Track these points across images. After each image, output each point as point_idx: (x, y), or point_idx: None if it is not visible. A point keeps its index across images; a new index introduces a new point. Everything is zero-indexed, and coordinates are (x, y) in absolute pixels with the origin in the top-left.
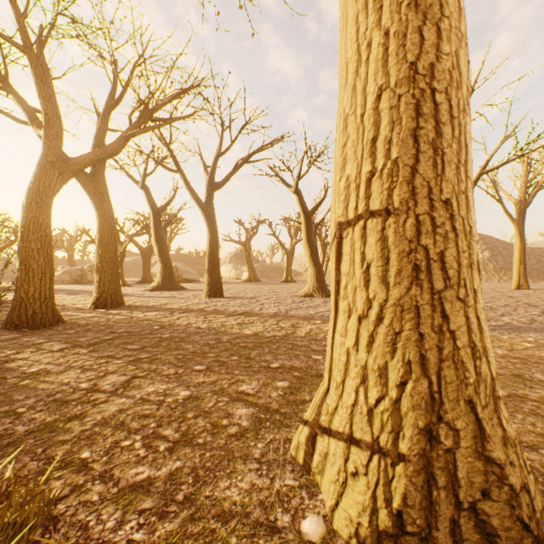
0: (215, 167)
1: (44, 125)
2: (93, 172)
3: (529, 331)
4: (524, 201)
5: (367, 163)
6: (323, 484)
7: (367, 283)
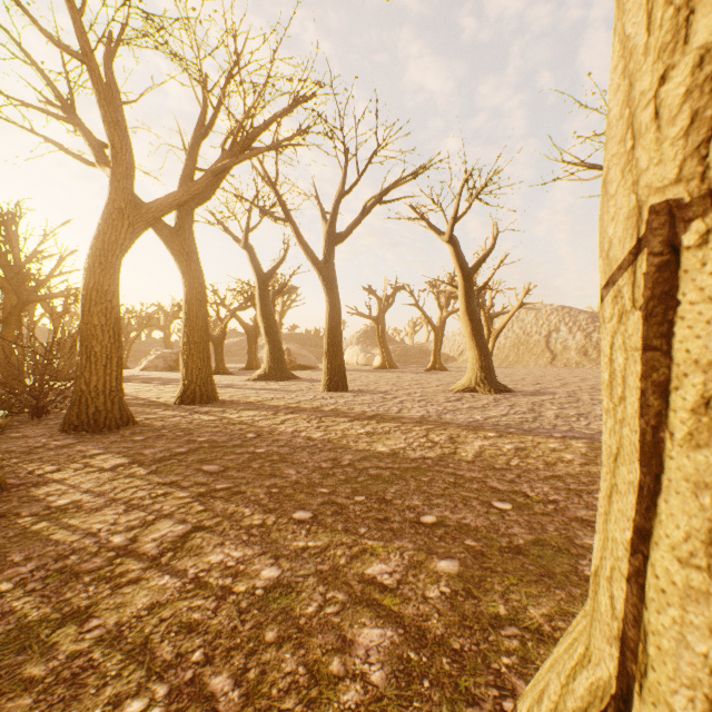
0: (336, 213)
1: (111, 161)
2: (178, 225)
3: None
4: None
5: None
6: None
7: None
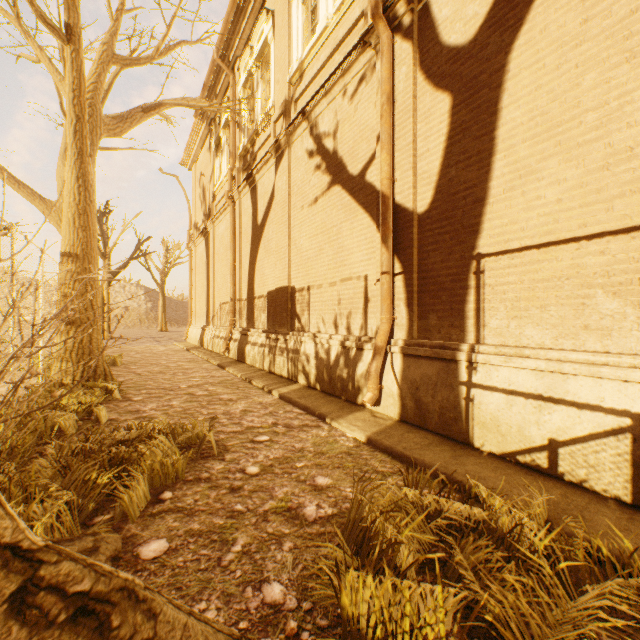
0: None
1: None
2: None
3: (137, 344)
4: (166, 272)
5: None
6: None
7: None
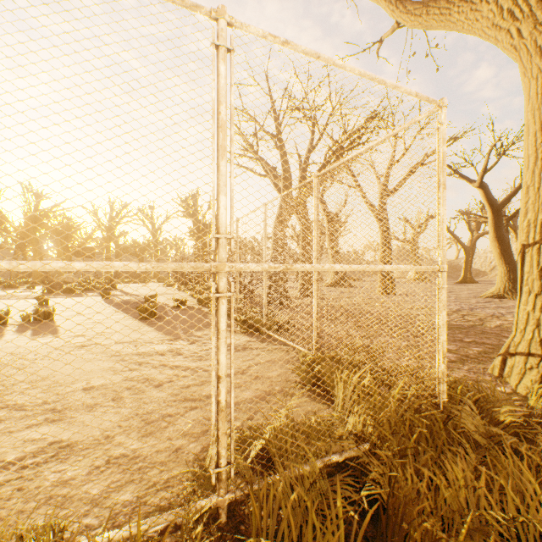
0: (388, 176)
1: (283, 178)
2: None
3: None
4: None
5: (541, 214)
6: (510, 379)
7: (540, 277)
